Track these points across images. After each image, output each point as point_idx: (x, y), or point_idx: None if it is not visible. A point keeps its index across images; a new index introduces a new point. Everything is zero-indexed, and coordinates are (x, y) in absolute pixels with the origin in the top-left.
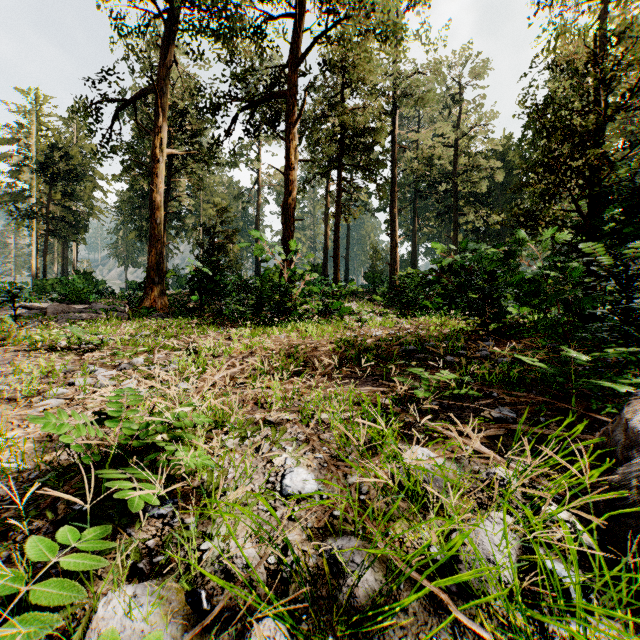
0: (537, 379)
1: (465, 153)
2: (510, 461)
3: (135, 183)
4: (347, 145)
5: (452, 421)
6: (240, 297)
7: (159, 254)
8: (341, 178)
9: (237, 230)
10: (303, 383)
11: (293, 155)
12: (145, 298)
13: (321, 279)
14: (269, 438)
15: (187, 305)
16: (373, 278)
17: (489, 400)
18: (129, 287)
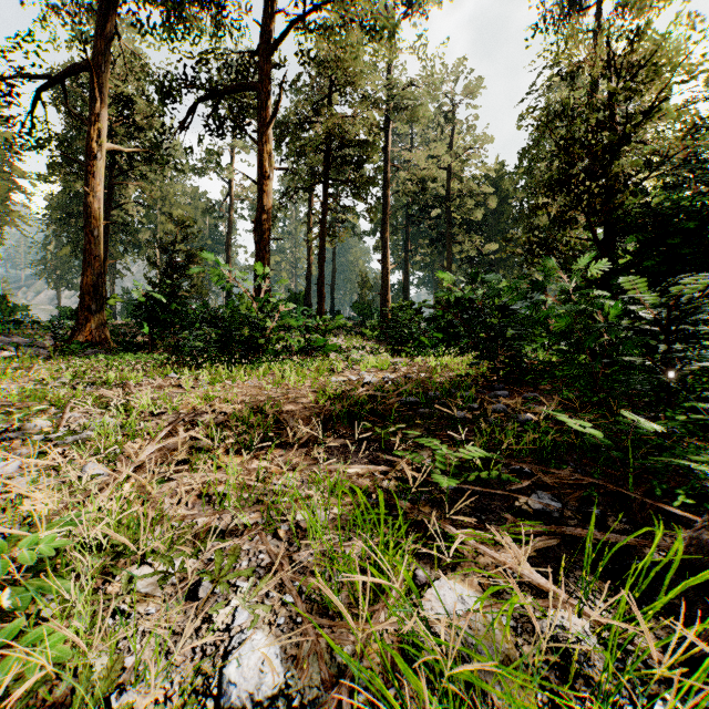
0: (570, 444)
1: (459, 177)
2: (583, 604)
3: (67, 184)
4: (333, 156)
5: (480, 518)
6: (203, 330)
7: (97, 274)
8: (326, 194)
9: (202, 249)
10: (273, 459)
11: (269, 162)
12: (77, 330)
13: (303, 309)
14: (209, 572)
15: (136, 339)
16: (362, 309)
17: (525, 483)
18: (61, 315)
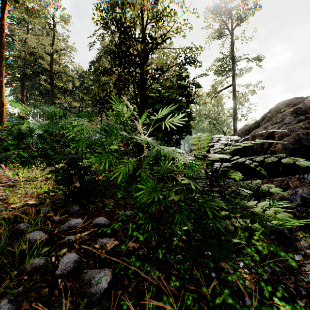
0: None
1: (58, 63)
2: None
3: None
4: None
5: None
6: None
7: None
8: None
9: None
10: None
11: None
12: None
13: None
14: None
15: None
16: None
17: None
18: None
